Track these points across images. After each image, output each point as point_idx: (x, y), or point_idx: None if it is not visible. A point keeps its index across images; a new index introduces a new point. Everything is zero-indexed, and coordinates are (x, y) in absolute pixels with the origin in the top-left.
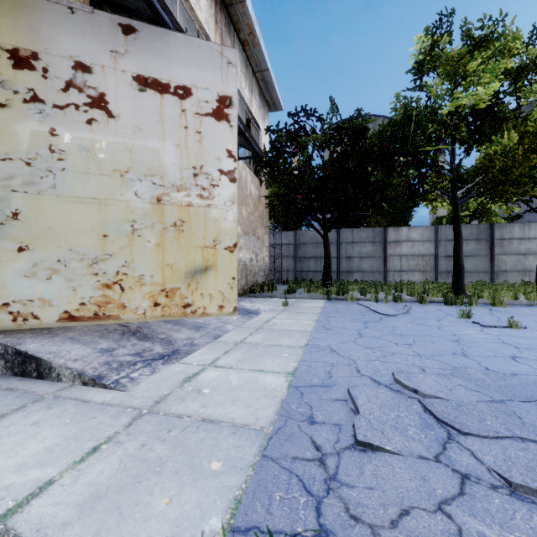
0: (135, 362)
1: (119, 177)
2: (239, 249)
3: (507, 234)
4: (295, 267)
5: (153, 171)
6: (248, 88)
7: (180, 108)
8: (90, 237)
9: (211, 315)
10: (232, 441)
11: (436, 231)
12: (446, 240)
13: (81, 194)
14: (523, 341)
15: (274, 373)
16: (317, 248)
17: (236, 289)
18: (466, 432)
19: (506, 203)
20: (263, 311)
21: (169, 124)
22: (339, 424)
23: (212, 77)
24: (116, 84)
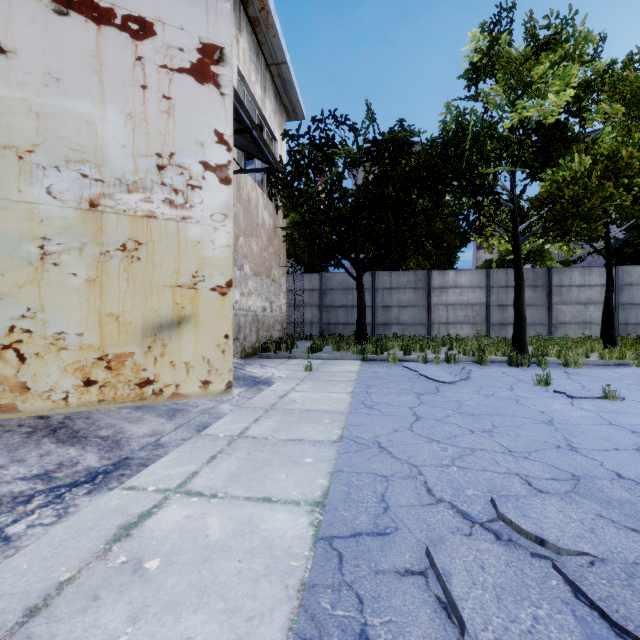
0: (30, 496)
1: (15, 159)
2: (247, 295)
3: (566, 280)
4: (321, 318)
5: (82, 154)
6: (260, 84)
7: (134, 54)
8: None
9: (188, 396)
10: None
11: (488, 275)
12: (499, 286)
13: None
14: (634, 420)
15: (290, 505)
16: (348, 295)
17: (230, 354)
18: None
19: (567, 243)
20: (278, 380)
21: (114, 78)
22: None
23: (190, 11)
24: None
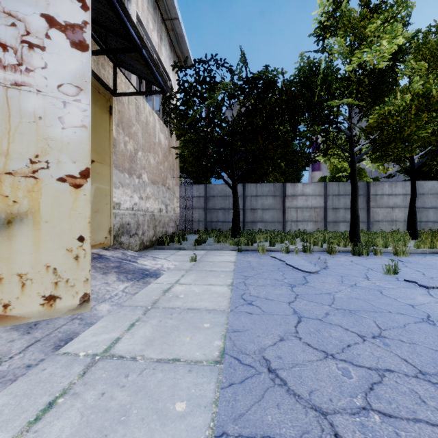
0: None
1: None
2: (145, 198)
3: (379, 191)
4: (206, 217)
5: None
6: (157, 33)
7: None
8: None
9: (22, 318)
10: None
11: (325, 187)
12: (333, 195)
13: None
14: None
15: None
16: (225, 201)
17: (86, 261)
18: None
19: (383, 164)
20: (166, 271)
21: None
22: None
23: None
24: None
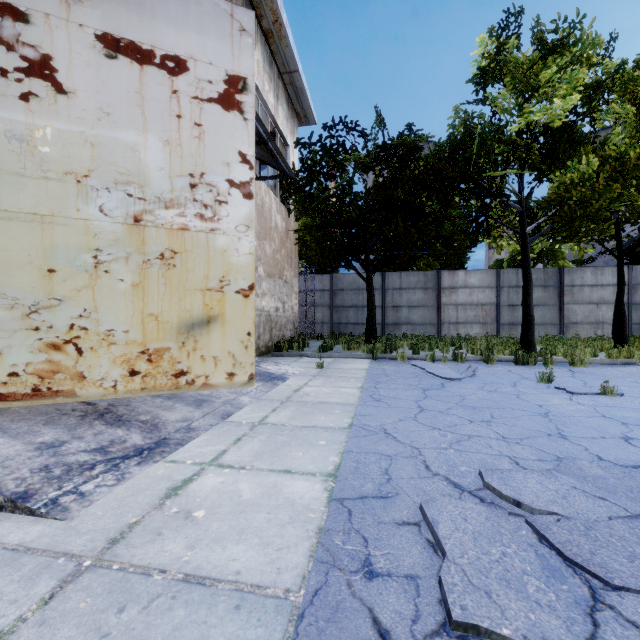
0: (93, 464)
1: (74, 183)
2: (261, 296)
3: (577, 280)
4: (332, 318)
5: (128, 177)
6: (273, 92)
7: (170, 88)
8: (26, 272)
9: (216, 386)
10: (233, 630)
11: (498, 275)
12: (509, 286)
13: (11, 206)
14: (627, 413)
15: (307, 476)
16: (358, 296)
17: (252, 350)
18: (618, 585)
19: (578, 243)
20: (292, 376)
21: (154, 110)
22: (414, 577)
23: (218, 47)
24: (69, 43)
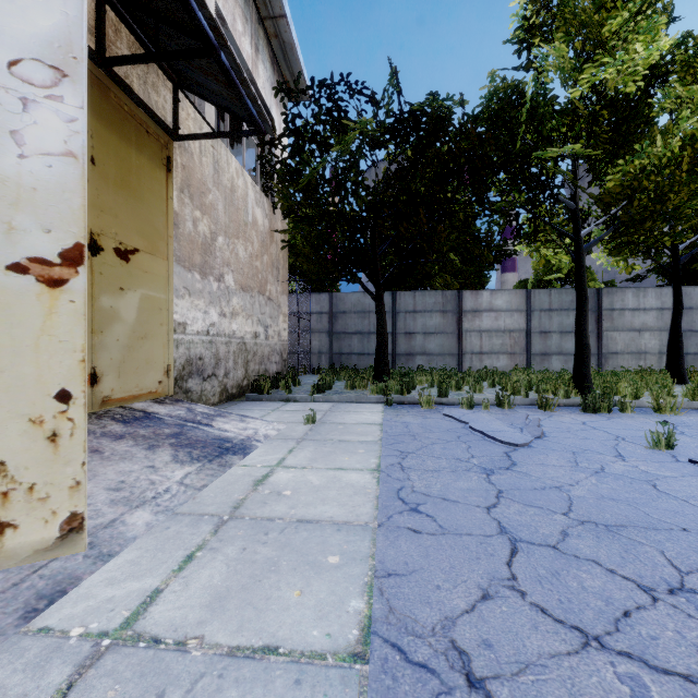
0: None
1: None
2: (230, 315)
3: (618, 303)
4: (331, 347)
5: None
6: (250, 39)
7: None
8: None
9: None
10: None
11: (528, 296)
12: (541, 310)
13: None
14: None
15: None
16: (363, 320)
17: (76, 443)
18: None
19: (626, 258)
20: (262, 441)
21: None
22: None
23: None
24: None
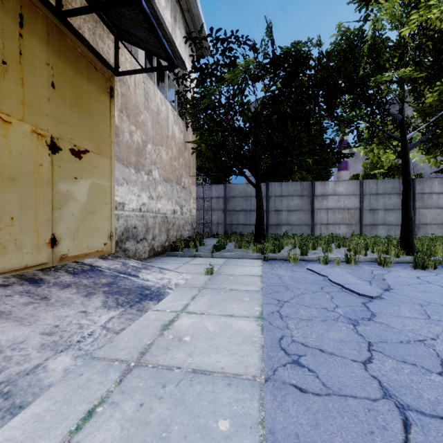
0: None
1: None
2: (156, 198)
3: (427, 188)
4: (225, 220)
5: None
6: (170, 12)
7: None
8: None
9: None
10: None
11: (361, 185)
12: (371, 194)
13: None
14: None
15: None
16: (247, 202)
17: None
18: None
19: (435, 156)
20: (173, 289)
21: None
22: None
23: None
24: None
